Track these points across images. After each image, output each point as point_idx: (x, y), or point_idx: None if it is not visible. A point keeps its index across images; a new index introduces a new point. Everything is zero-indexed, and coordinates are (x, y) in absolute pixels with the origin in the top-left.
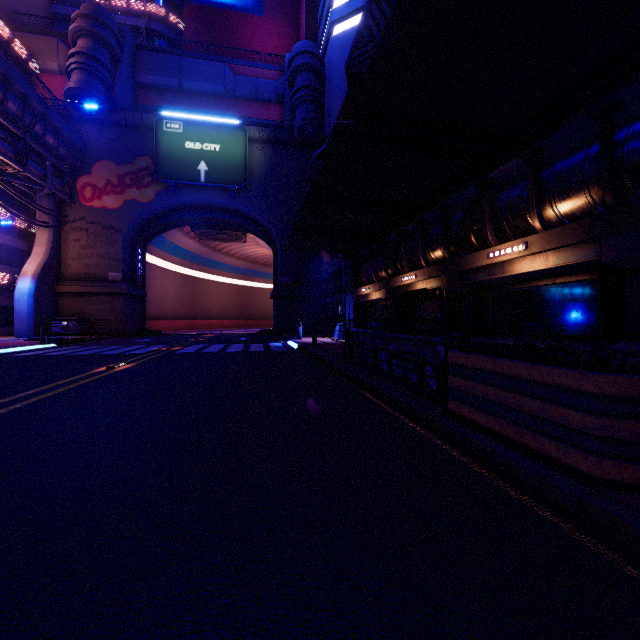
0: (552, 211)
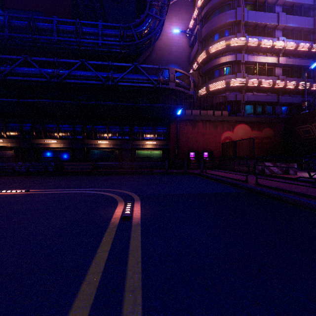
0: (61, 135)
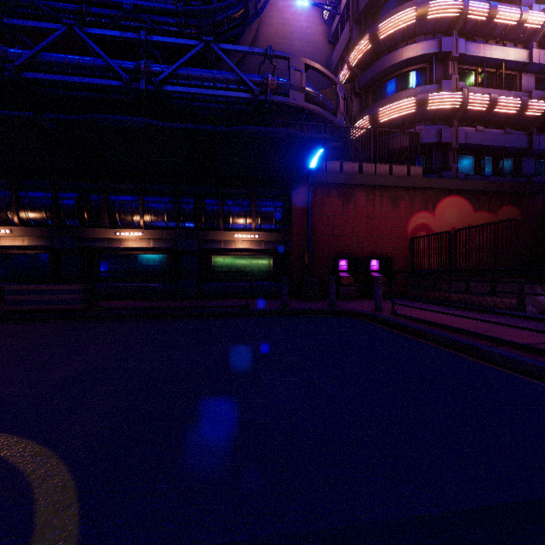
0: (26, 216)
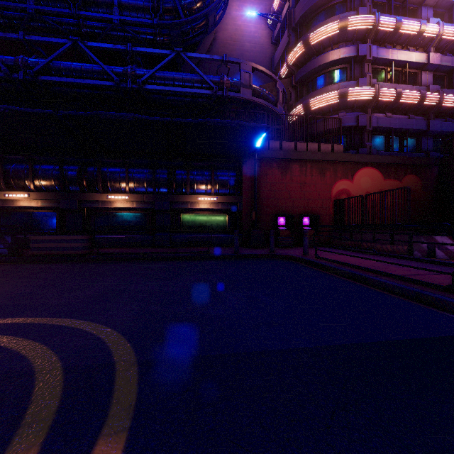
0: (39, 184)
